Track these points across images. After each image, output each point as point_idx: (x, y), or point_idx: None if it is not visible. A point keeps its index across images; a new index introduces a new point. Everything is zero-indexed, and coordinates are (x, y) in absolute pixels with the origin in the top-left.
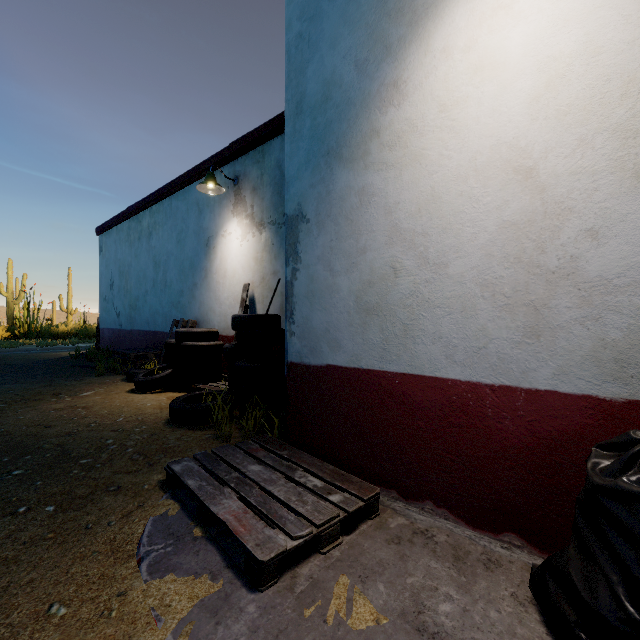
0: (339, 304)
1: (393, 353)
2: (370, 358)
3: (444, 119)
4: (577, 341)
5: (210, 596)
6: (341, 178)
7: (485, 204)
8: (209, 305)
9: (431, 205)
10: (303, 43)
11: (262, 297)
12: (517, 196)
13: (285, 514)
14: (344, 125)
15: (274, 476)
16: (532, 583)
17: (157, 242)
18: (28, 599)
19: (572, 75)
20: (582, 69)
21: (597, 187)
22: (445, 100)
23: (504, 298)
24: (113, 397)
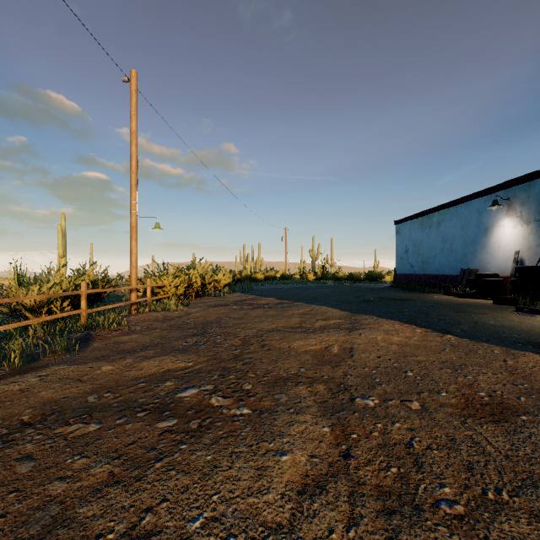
0: None
1: None
2: None
3: None
4: None
5: None
6: None
7: None
8: (487, 261)
9: None
10: None
11: (528, 257)
12: None
13: None
14: None
15: None
16: None
17: (444, 229)
18: (503, 315)
19: None
20: None
21: None
22: None
23: None
24: (454, 298)
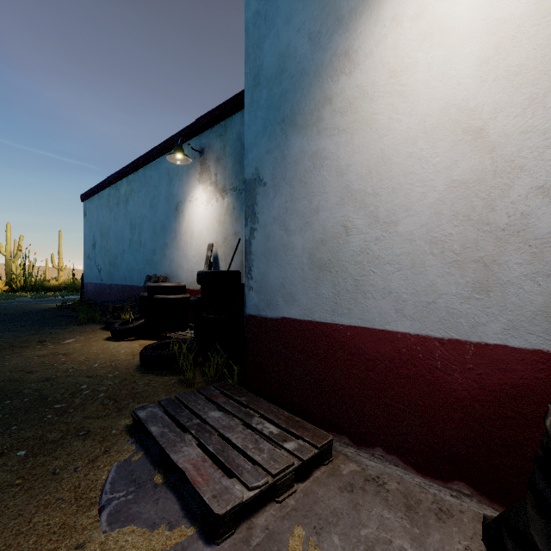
0: (293, 261)
1: (344, 307)
2: (323, 311)
3: (394, 84)
4: (528, 297)
5: (167, 549)
6: (295, 144)
7: (434, 164)
8: (178, 262)
9: (381, 167)
10: (260, 20)
11: (224, 255)
12: (466, 156)
13: (242, 463)
14: (298, 94)
15: (232, 423)
16: (486, 537)
17: (133, 207)
18: None
19: (522, 36)
20: (533, 29)
21: (548, 145)
22: (395, 66)
23: (453, 255)
24: (91, 344)
